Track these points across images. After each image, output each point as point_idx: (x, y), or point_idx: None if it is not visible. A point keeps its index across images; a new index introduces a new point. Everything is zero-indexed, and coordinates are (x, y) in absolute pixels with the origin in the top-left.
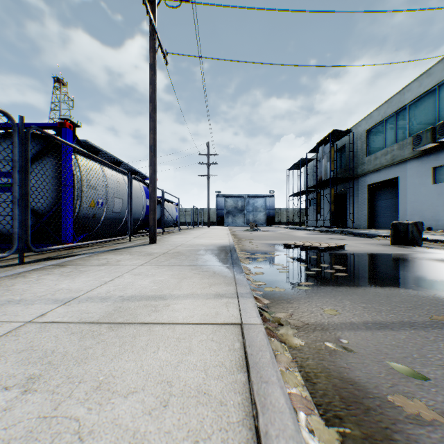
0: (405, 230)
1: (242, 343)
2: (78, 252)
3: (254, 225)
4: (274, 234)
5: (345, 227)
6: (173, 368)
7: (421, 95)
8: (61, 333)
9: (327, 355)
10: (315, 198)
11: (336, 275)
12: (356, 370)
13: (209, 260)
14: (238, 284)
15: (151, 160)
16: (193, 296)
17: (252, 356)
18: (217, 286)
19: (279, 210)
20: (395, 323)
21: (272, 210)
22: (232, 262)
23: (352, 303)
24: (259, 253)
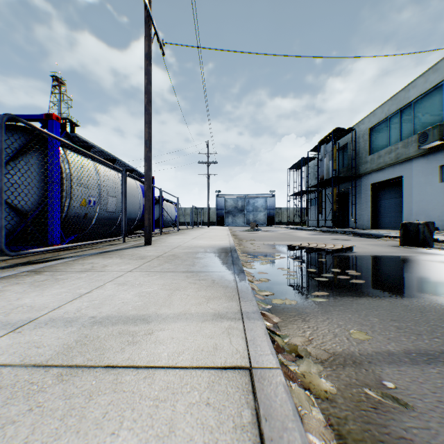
0: (415, 231)
1: (254, 409)
2: (64, 255)
3: (254, 225)
4: (275, 235)
5: (347, 227)
6: None
7: (427, 91)
8: None
9: (372, 412)
10: (316, 198)
11: (352, 282)
12: None
13: (208, 265)
14: (242, 297)
15: (146, 156)
16: (185, 317)
17: (273, 443)
18: (216, 301)
19: (280, 210)
20: None
21: (273, 210)
22: (233, 268)
23: (381, 321)
24: (261, 255)
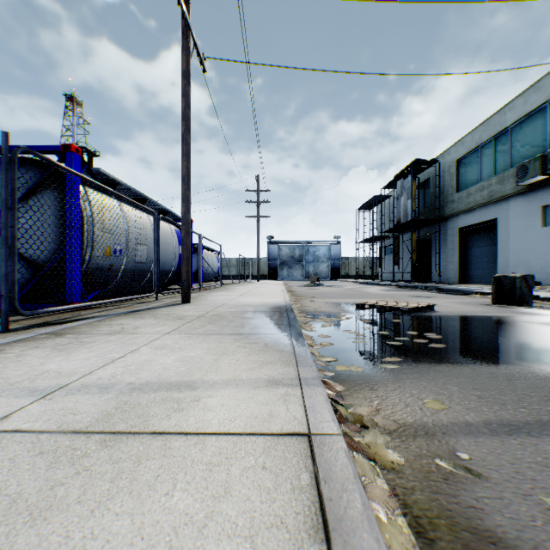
0: (511, 286)
1: (313, 473)
2: (86, 315)
3: (315, 278)
4: (341, 291)
5: (429, 281)
6: (195, 531)
7: (527, 115)
8: (23, 452)
9: (442, 482)
10: (391, 245)
11: (430, 346)
12: (495, 513)
13: (259, 326)
14: (301, 363)
15: (184, 195)
16: (235, 383)
17: (332, 502)
18: (270, 366)
19: (347, 260)
20: (531, 424)
21: (338, 260)
22: (289, 329)
23: (460, 390)
24: (323, 316)
